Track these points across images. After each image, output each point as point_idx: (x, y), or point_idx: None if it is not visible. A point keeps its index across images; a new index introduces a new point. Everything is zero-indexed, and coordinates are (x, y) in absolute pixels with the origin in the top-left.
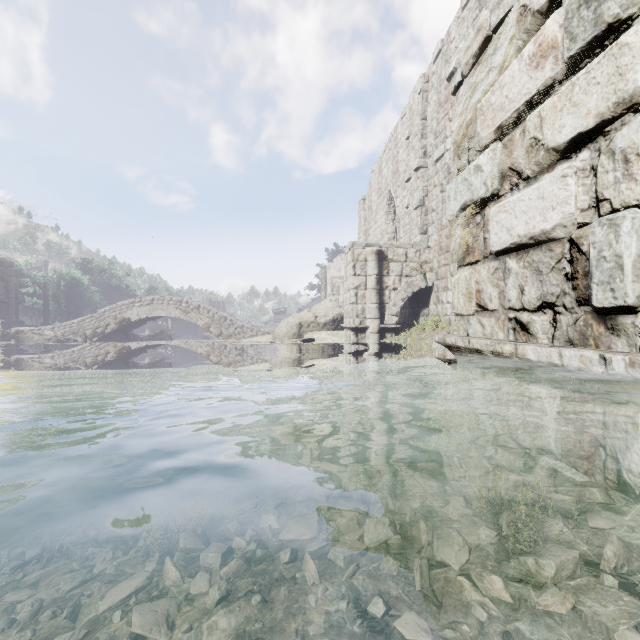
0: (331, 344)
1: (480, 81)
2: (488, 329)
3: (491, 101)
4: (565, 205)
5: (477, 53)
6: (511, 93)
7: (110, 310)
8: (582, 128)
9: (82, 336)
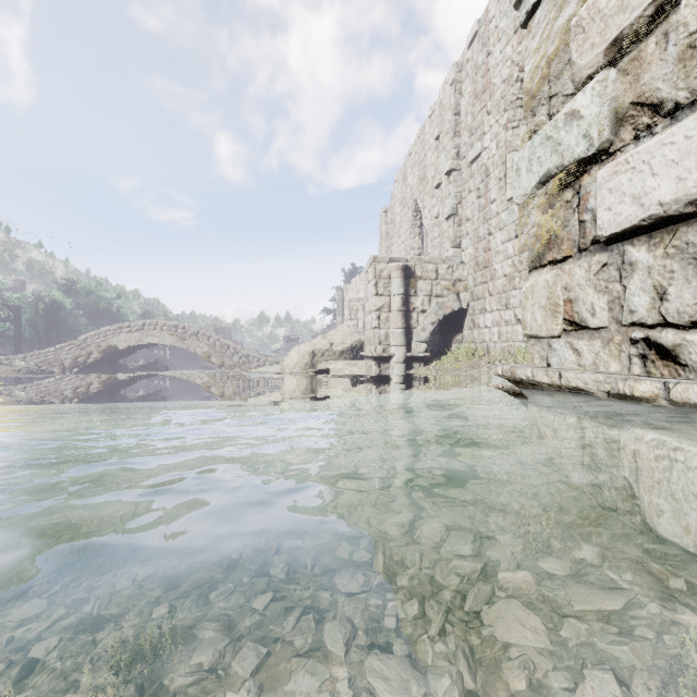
0: (349, 376)
1: None
2: (588, 357)
3: (599, 5)
4: None
5: None
6: None
7: (93, 336)
8: None
9: (59, 367)
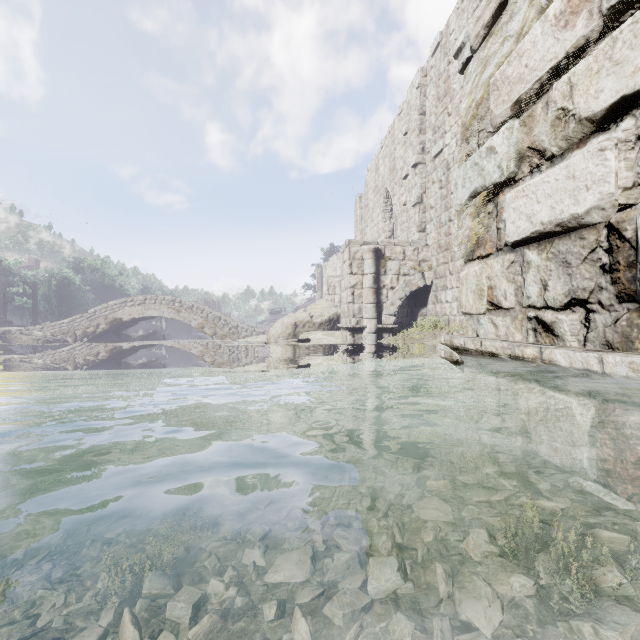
0: (327, 345)
1: (493, 54)
2: (502, 330)
3: (507, 73)
4: (603, 184)
5: (489, 22)
6: (532, 61)
7: (101, 310)
8: (627, 90)
9: (72, 336)
